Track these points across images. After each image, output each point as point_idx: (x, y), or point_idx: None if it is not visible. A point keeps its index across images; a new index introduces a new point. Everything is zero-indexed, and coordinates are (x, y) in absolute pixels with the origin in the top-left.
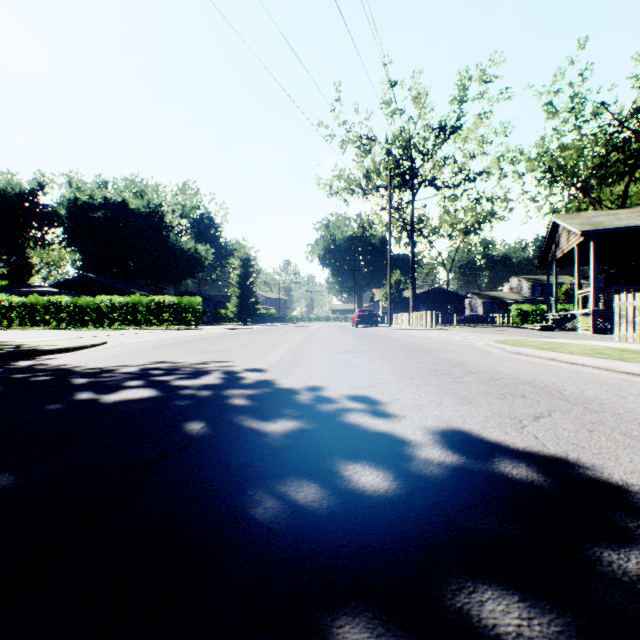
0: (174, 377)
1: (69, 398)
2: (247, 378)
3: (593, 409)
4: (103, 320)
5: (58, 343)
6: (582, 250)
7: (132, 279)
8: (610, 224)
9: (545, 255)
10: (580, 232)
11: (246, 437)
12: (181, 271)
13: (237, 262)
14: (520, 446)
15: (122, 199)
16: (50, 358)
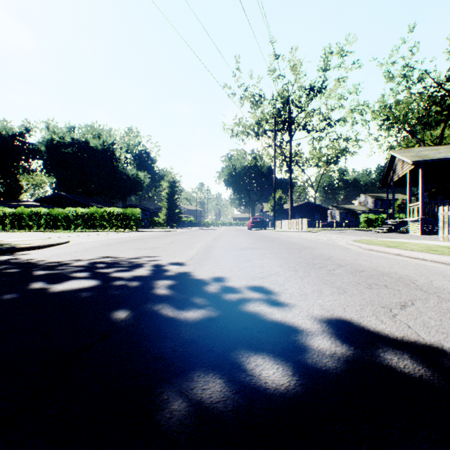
0: (113, 269)
1: (25, 288)
2: (169, 270)
3: (446, 298)
4: (70, 225)
5: (33, 242)
6: (412, 175)
7: (92, 196)
8: (433, 156)
9: (385, 179)
10: (412, 162)
11: (162, 326)
12: (127, 190)
13: (166, 184)
14: (398, 336)
15: (85, 139)
16: (24, 254)
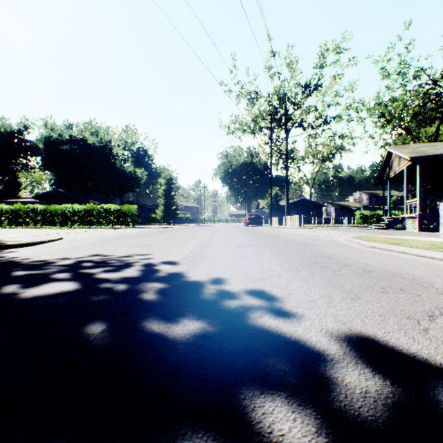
0: (100, 269)
1: None
2: (160, 270)
3: None
4: (67, 221)
5: (24, 239)
6: (409, 171)
7: (90, 193)
8: (431, 152)
9: (381, 175)
10: (409, 158)
11: (143, 346)
12: (124, 187)
13: (163, 181)
14: (441, 361)
15: (83, 137)
16: (11, 251)
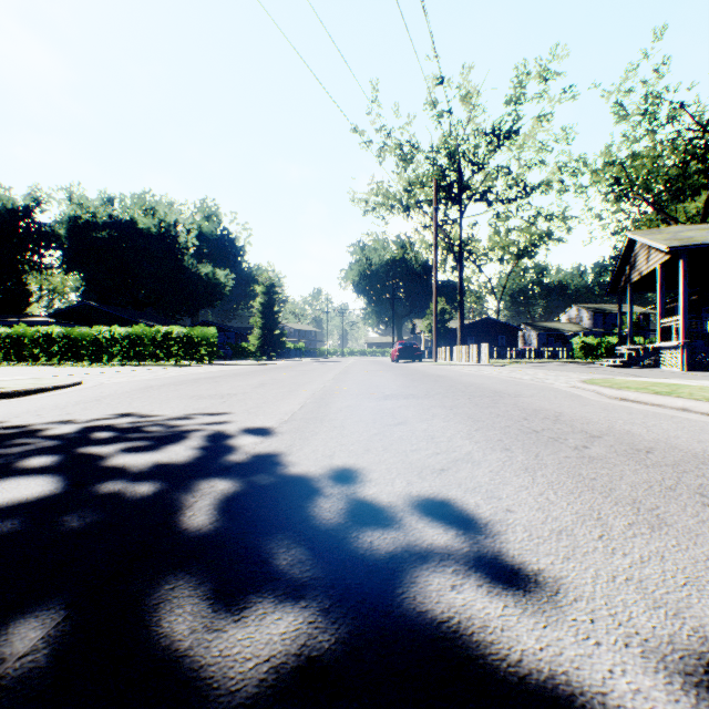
0: (117, 446)
1: None
2: (235, 449)
3: None
4: (101, 354)
5: (11, 384)
6: (664, 272)
7: (142, 308)
8: (704, 239)
9: (617, 279)
10: (668, 248)
11: None
12: (197, 299)
13: (260, 288)
14: None
15: (130, 217)
16: None
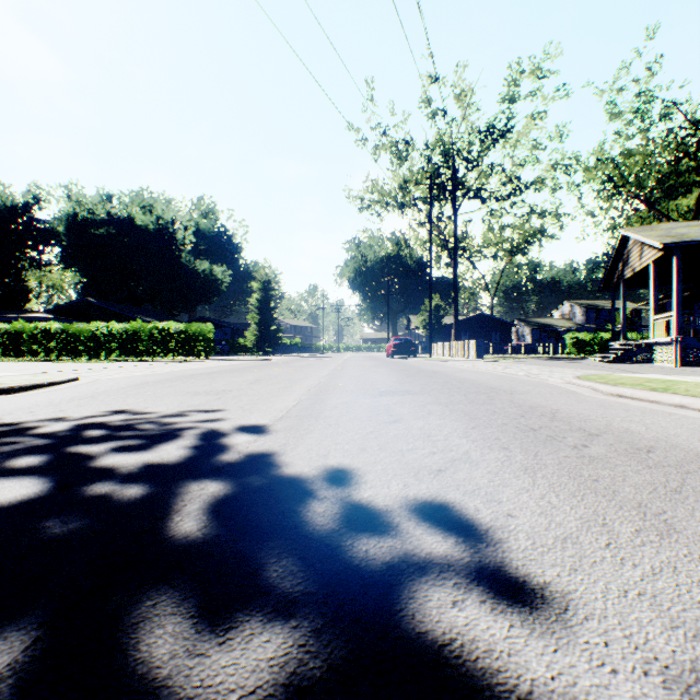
0: (108, 445)
1: None
2: (228, 448)
3: None
4: (99, 350)
5: (7, 380)
6: (657, 268)
7: (140, 304)
8: (697, 235)
9: (610, 275)
10: (661, 245)
11: None
12: (195, 295)
13: (256, 284)
14: None
15: (128, 214)
16: None
